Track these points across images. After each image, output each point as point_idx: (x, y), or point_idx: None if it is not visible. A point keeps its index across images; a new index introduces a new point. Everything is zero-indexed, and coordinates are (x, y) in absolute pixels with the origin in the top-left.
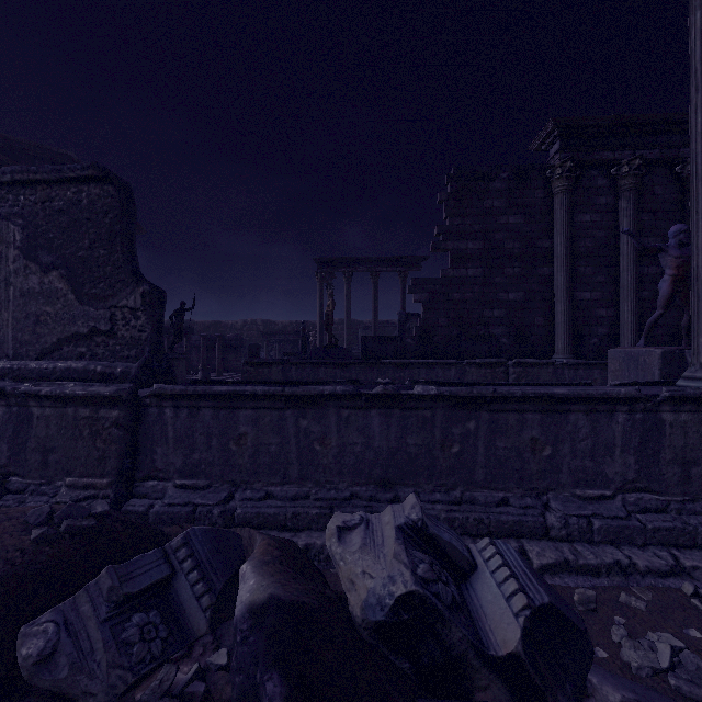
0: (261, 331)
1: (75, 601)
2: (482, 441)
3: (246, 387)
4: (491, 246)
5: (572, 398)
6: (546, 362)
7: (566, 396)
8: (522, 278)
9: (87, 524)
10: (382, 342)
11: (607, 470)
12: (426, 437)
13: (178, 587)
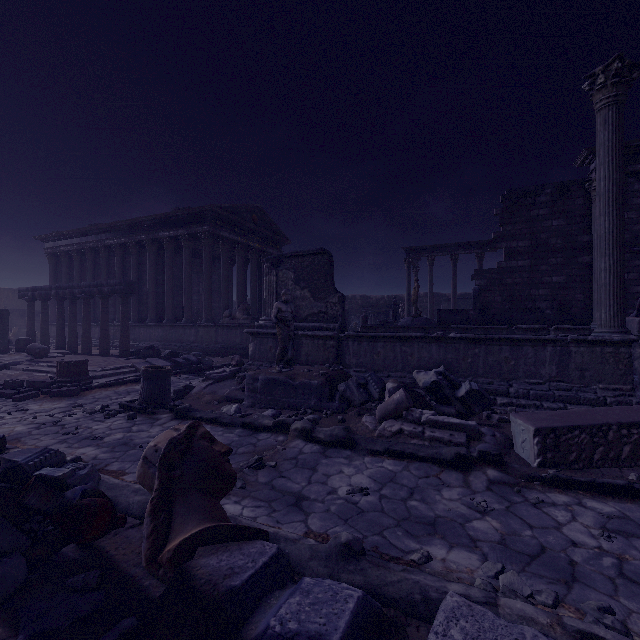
0: (361, 305)
1: (348, 382)
2: (481, 357)
3: (381, 333)
4: (537, 243)
5: (523, 340)
6: (582, 328)
7: (519, 338)
8: (564, 265)
9: (341, 369)
10: (452, 314)
11: (541, 371)
12: (456, 355)
13: (369, 387)
